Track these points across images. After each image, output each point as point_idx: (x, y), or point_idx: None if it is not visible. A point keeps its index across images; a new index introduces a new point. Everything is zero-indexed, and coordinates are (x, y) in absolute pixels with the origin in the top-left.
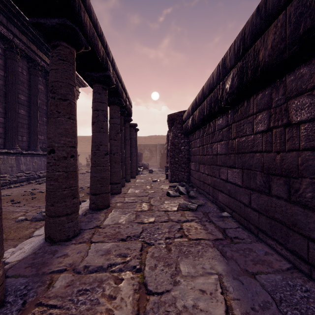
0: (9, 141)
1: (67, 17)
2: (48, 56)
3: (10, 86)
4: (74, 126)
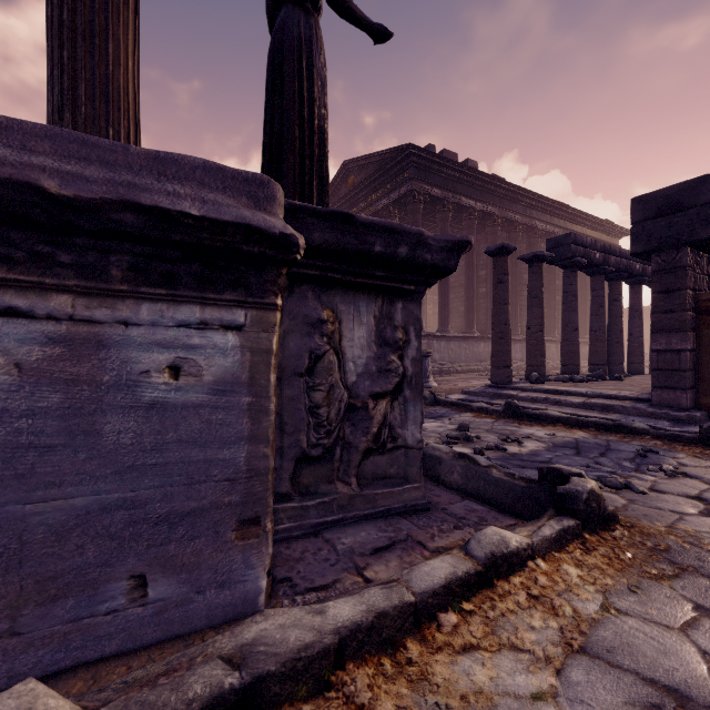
0: (550, 330)
1: (639, 277)
2: (581, 224)
3: (550, 276)
4: (641, 323)
